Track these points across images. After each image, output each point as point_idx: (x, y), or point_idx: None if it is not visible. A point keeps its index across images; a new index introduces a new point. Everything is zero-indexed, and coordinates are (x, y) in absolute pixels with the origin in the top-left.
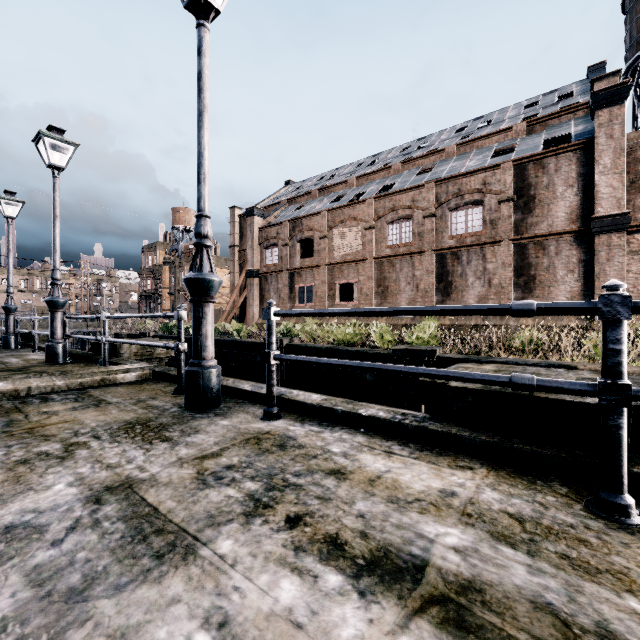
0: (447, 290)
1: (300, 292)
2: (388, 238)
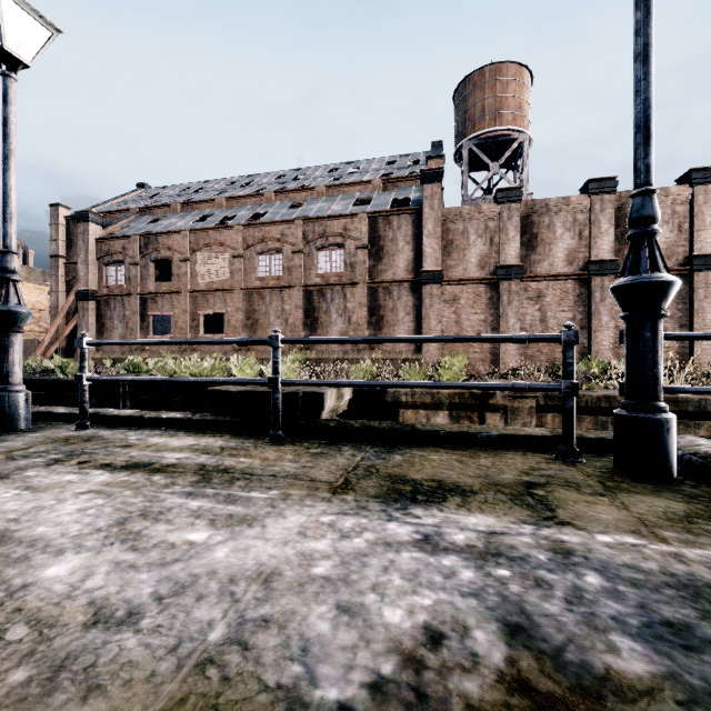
0: (314, 325)
1: (155, 321)
2: (258, 269)
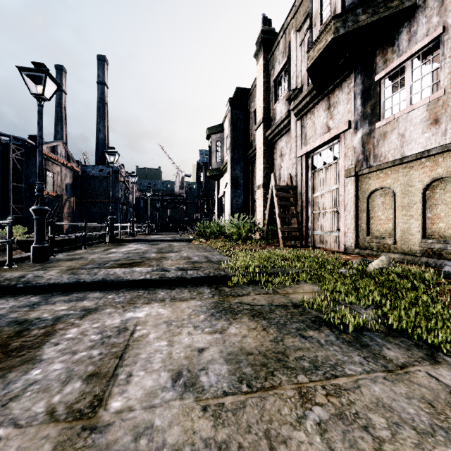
0: None
1: None
2: None
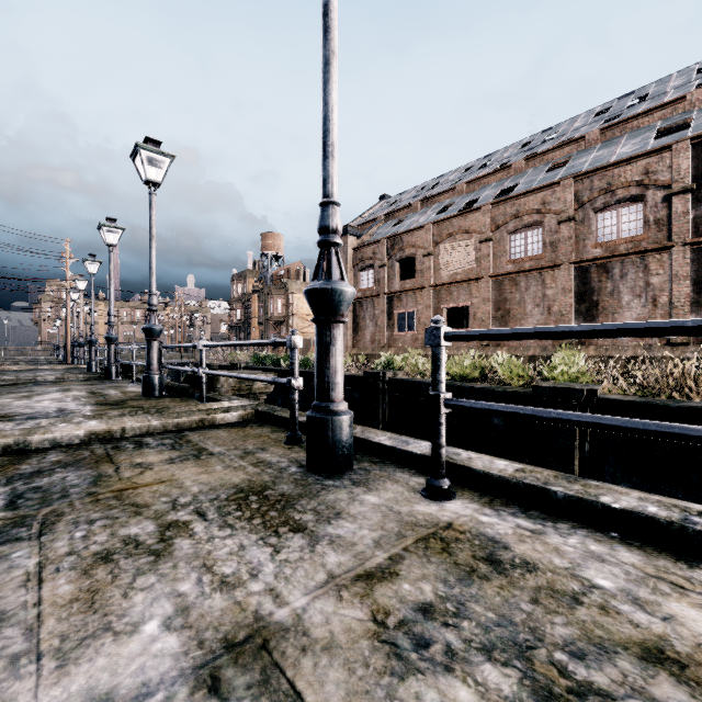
0: (591, 312)
1: (400, 319)
2: (509, 251)
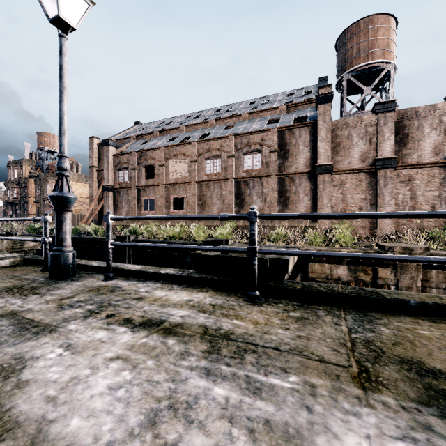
0: (241, 204)
1: (145, 203)
2: (206, 169)
